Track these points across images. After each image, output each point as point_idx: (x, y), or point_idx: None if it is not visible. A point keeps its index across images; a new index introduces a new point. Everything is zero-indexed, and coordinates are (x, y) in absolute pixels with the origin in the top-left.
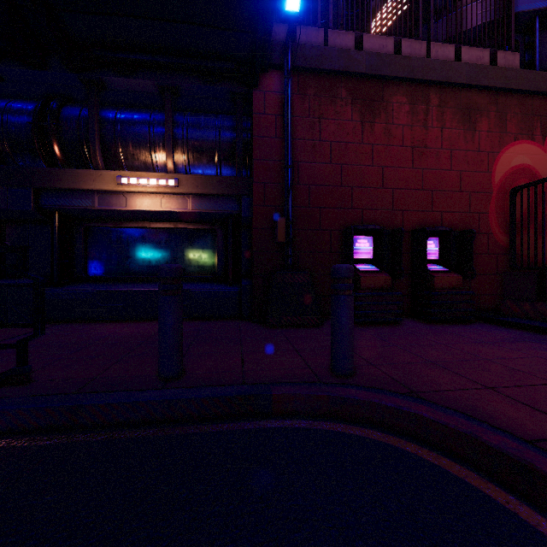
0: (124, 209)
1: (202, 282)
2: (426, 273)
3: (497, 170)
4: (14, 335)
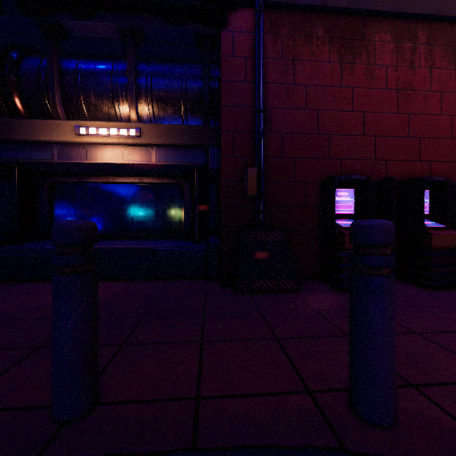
0: (84, 162)
1: (167, 239)
2: (422, 230)
3: None
4: None
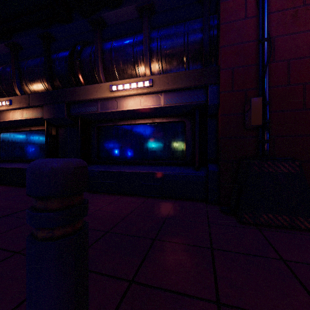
0: (116, 111)
1: (172, 166)
2: None
3: None
4: None
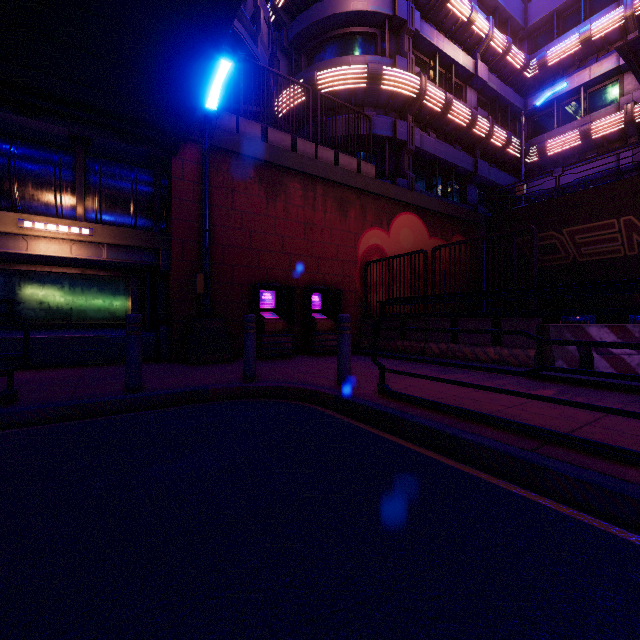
0: (24, 253)
1: (115, 328)
2: (311, 319)
3: (360, 247)
4: None
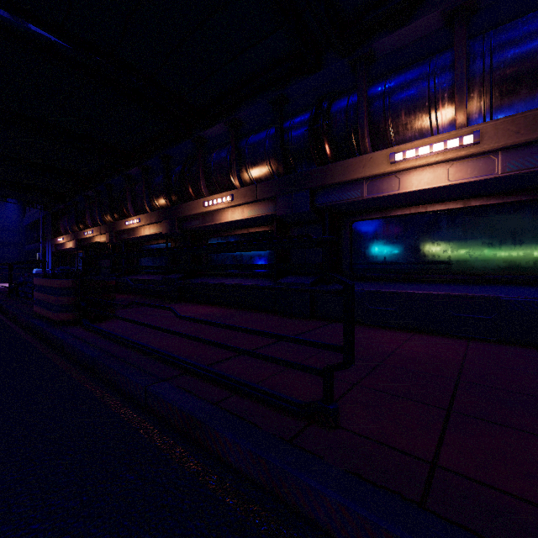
0: (396, 193)
1: (515, 285)
2: None
3: None
4: (299, 331)
